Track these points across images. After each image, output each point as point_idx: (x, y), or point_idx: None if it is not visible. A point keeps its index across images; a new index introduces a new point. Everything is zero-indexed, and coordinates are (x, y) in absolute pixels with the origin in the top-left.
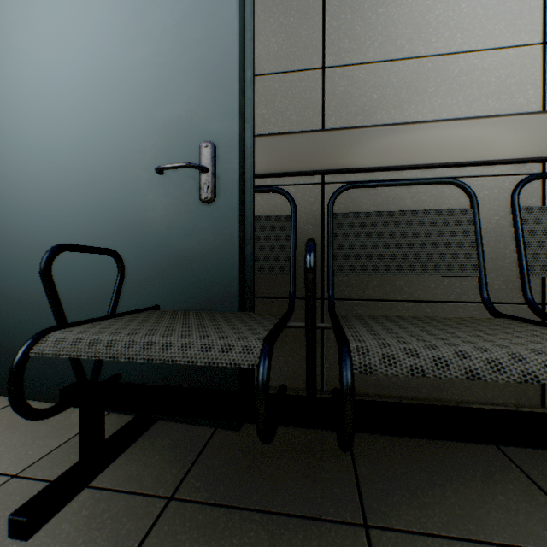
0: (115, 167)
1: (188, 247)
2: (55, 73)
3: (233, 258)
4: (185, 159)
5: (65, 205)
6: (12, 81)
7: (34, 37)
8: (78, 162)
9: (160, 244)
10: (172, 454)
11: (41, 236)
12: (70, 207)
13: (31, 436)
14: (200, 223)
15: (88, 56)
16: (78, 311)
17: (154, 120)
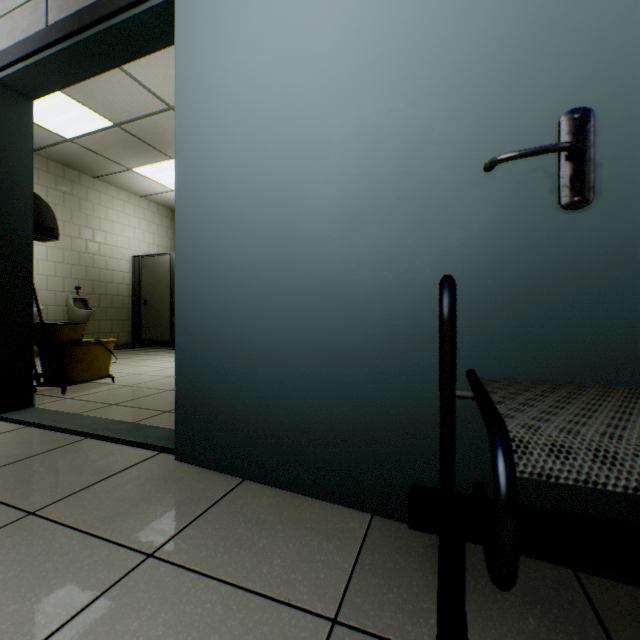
0: (394, 170)
1: (531, 281)
2: (297, 57)
3: (632, 297)
4: (526, 143)
5: (312, 230)
6: (237, 80)
7: (267, 17)
8: (332, 171)
9: (474, 277)
10: (550, 617)
11: (277, 273)
12: (320, 232)
13: (299, 544)
14: (556, 242)
15: (348, 24)
16: (332, 373)
17: (463, 92)
